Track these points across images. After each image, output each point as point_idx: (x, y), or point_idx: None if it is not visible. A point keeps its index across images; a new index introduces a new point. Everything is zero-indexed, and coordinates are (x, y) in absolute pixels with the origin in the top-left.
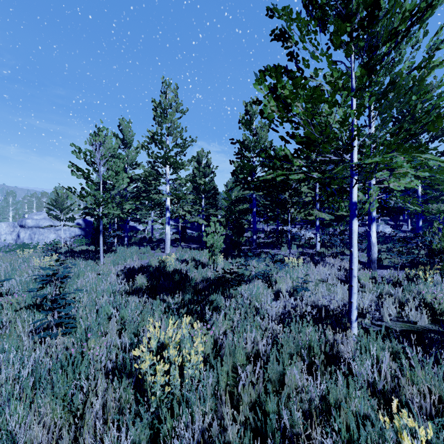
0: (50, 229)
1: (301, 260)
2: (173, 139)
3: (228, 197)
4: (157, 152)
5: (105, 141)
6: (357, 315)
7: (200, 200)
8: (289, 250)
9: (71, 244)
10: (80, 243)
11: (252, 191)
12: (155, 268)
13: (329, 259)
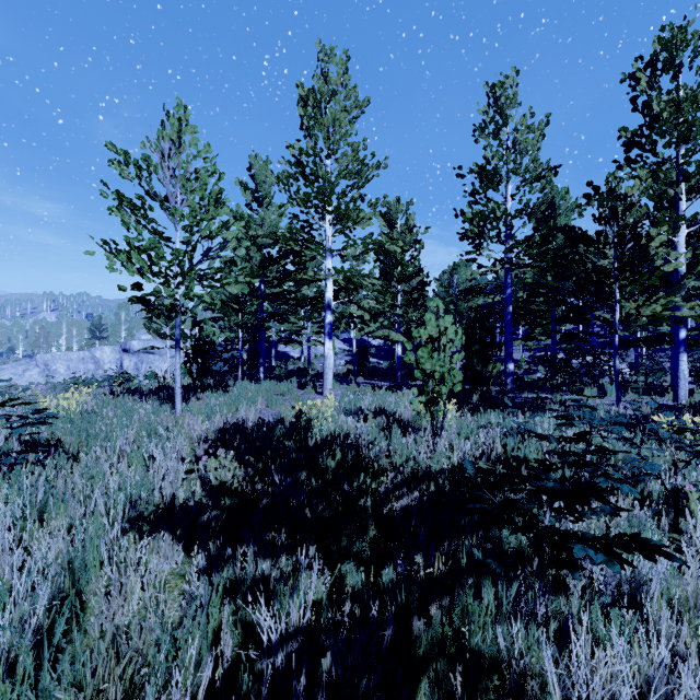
0: (163, 355)
1: None
2: (339, 163)
3: (447, 292)
4: (306, 187)
5: (181, 138)
6: None
7: (393, 296)
8: (617, 395)
9: (164, 375)
10: (184, 375)
11: (507, 266)
12: (289, 430)
13: None
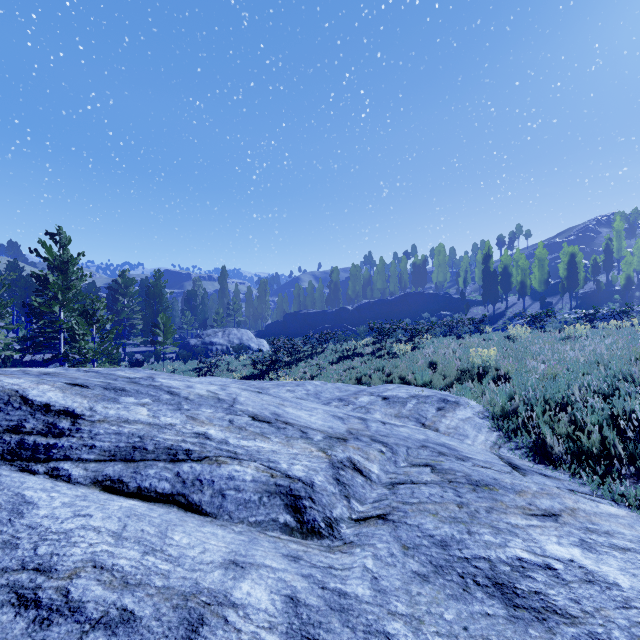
0: None
1: None
2: None
3: None
4: None
5: None
6: None
7: None
8: None
9: None
10: None
11: None
12: None
13: None
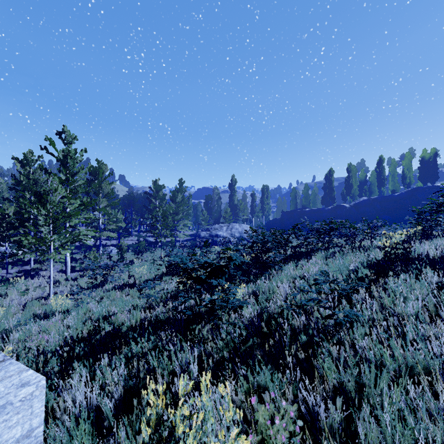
0: None
1: (23, 278)
2: None
3: None
4: None
5: None
6: (55, 294)
7: None
8: (7, 271)
9: None
10: None
11: None
12: None
13: (43, 272)
